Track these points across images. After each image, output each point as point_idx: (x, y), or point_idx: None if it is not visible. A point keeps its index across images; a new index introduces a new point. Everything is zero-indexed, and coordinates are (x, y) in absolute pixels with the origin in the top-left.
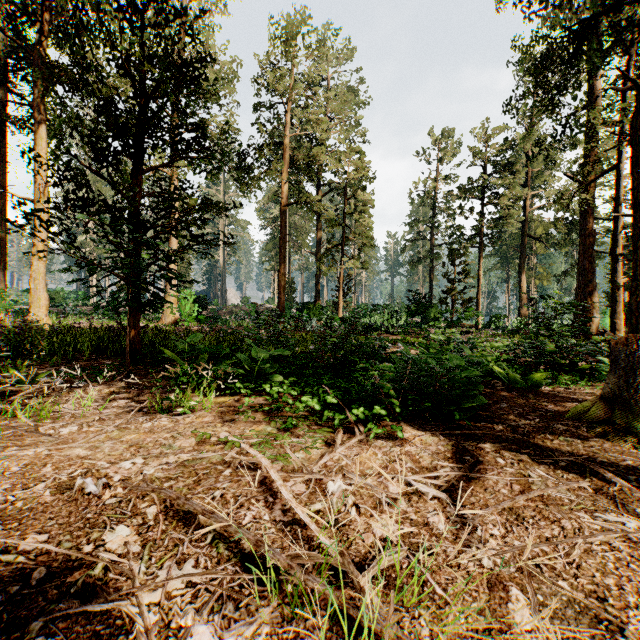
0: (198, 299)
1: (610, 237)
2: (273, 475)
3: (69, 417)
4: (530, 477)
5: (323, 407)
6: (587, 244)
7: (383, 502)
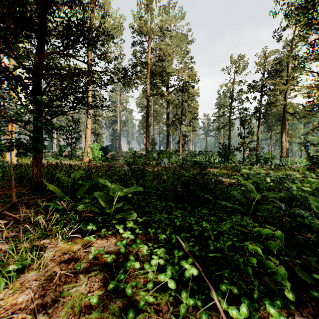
0: (103, 148)
1: None
2: None
3: None
4: None
5: (178, 276)
6: None
7: None
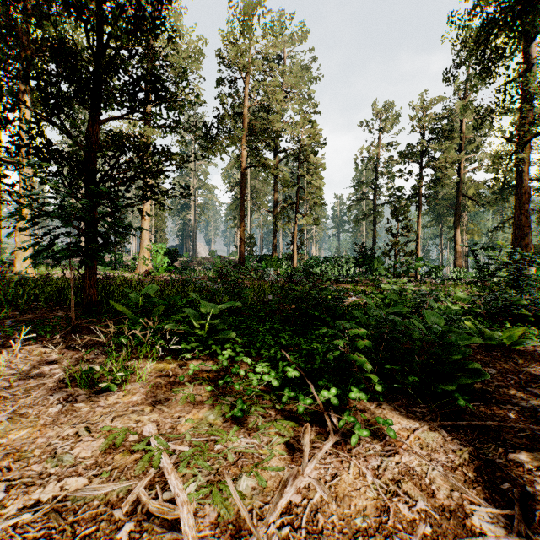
0: (170, 252)
1: (538, 195)
2: None
3: None
4: None
5: (282, 381)
6: (522, 200)
7: None
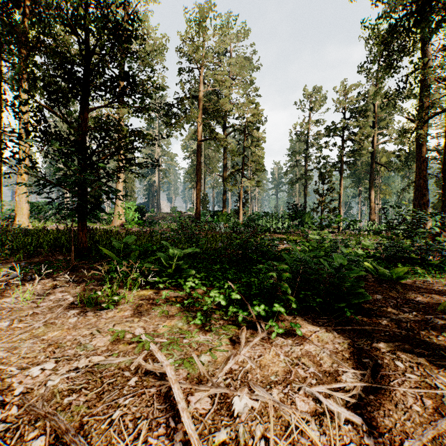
0: (139, 208)
1: (436, 163)
2: (176, 393)
3: (8, 311)
4: (437, 388)
5: (228, 302)
6: (422, 168)
7: (293, 426)
